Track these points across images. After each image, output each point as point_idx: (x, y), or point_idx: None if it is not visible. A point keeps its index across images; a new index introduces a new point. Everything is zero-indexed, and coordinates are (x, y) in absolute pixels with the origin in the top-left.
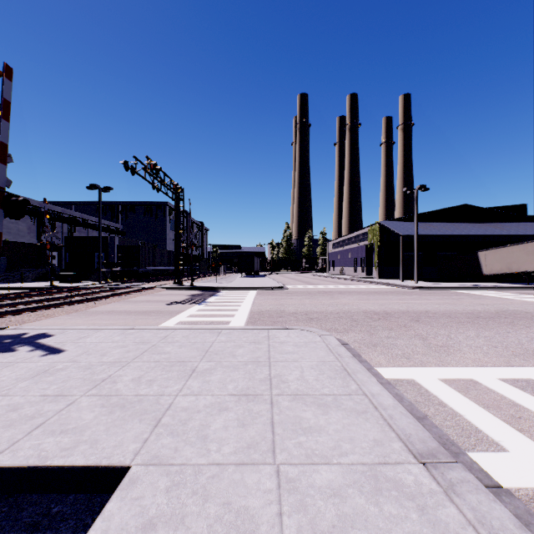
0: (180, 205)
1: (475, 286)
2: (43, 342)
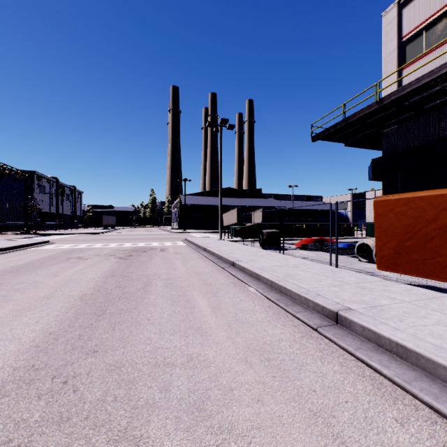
0: (29, 183)
1: (202, 231)
2: None
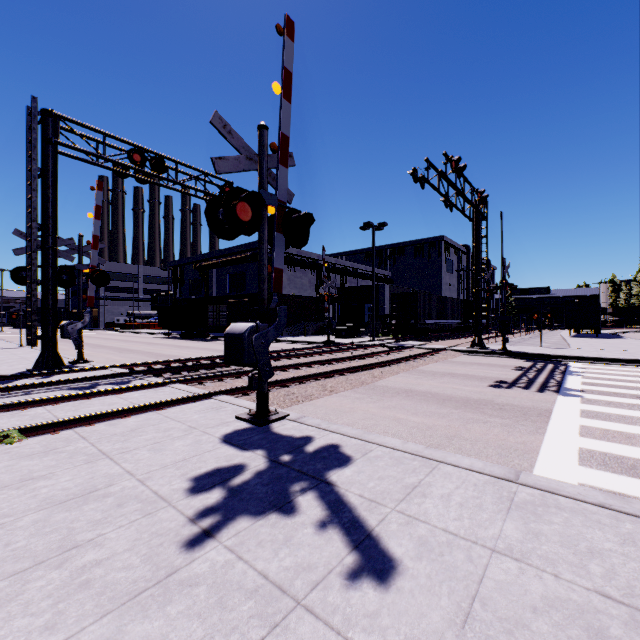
0: (481, 227)
1: None
2: (339, 486)
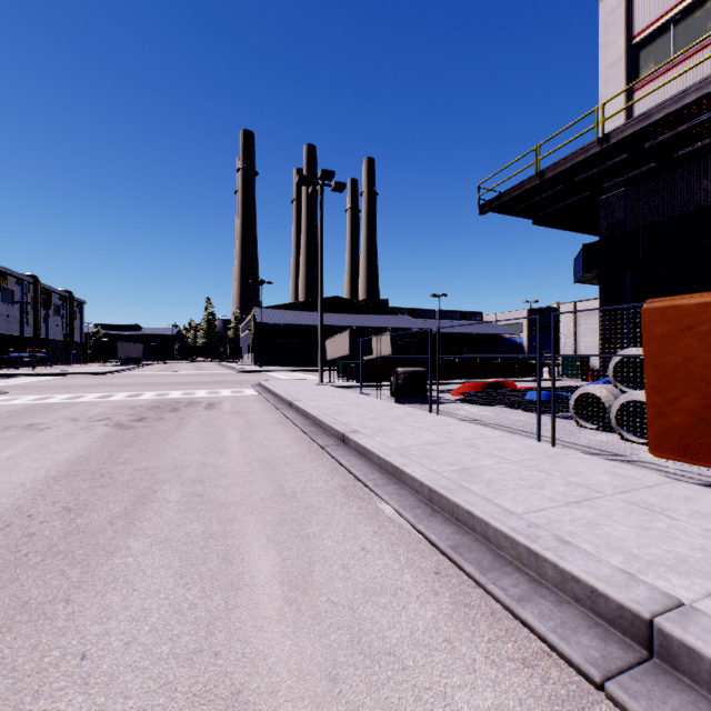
0: None
1: (291, 369)
2: None
